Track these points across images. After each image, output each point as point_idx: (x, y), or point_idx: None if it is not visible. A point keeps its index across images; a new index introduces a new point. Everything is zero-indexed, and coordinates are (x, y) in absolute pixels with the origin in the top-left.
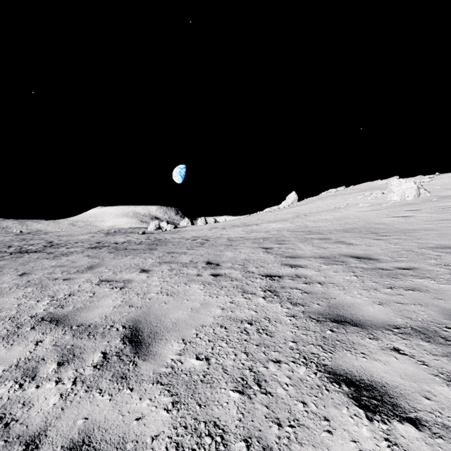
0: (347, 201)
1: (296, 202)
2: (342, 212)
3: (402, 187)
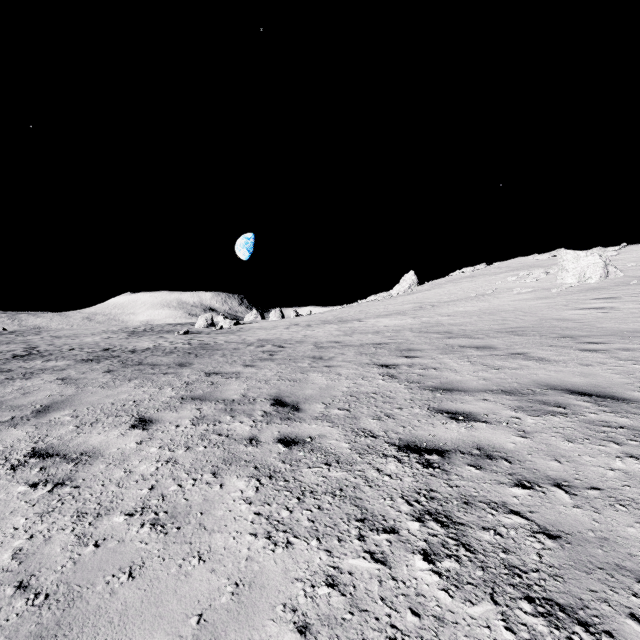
0: (494, 285)
1: (415, 287)
2: (491, 301)
3: (580, 264)
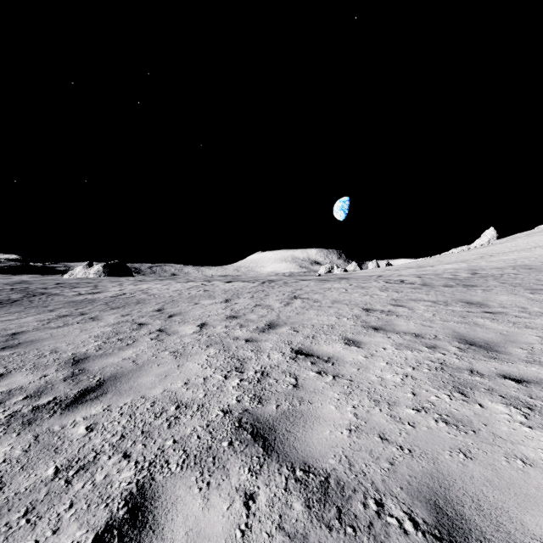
0: None
1: (494, 240)
2: (534, 252)
3: None
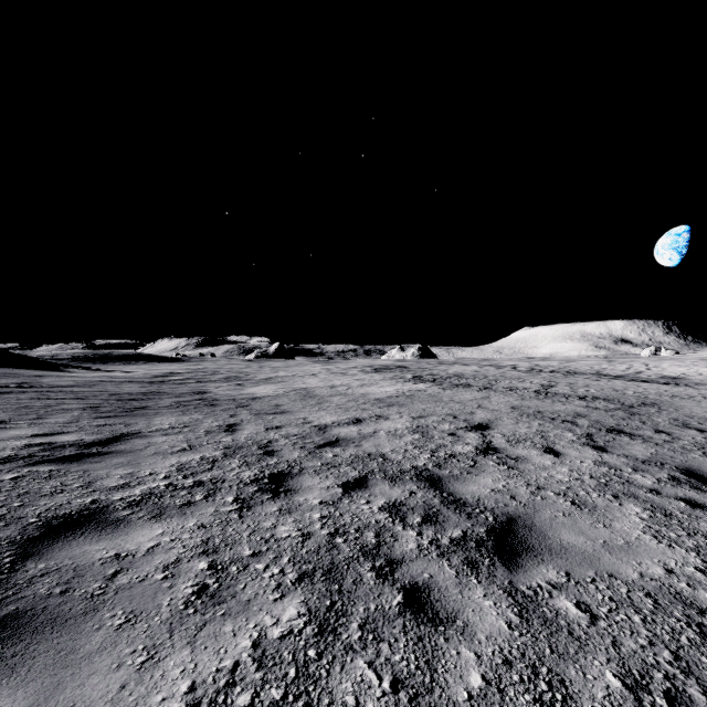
0: None
1: None
2: None
3: None
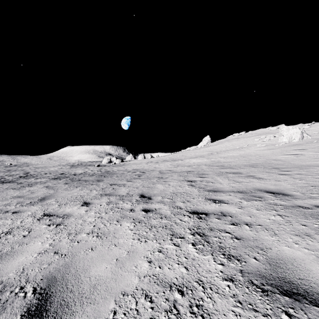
0: (248, 143)
1: (209, 143)
2: (245, 150)
3: (289, 132)
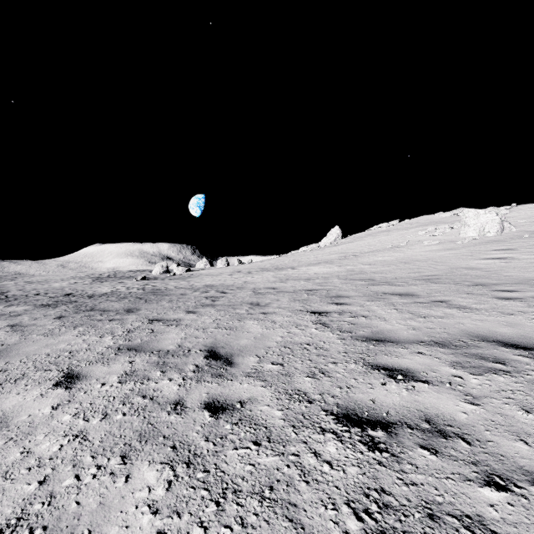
0: (407, 238)
1: (339, 239)
2: (405, 252)
3: (480, 220)
